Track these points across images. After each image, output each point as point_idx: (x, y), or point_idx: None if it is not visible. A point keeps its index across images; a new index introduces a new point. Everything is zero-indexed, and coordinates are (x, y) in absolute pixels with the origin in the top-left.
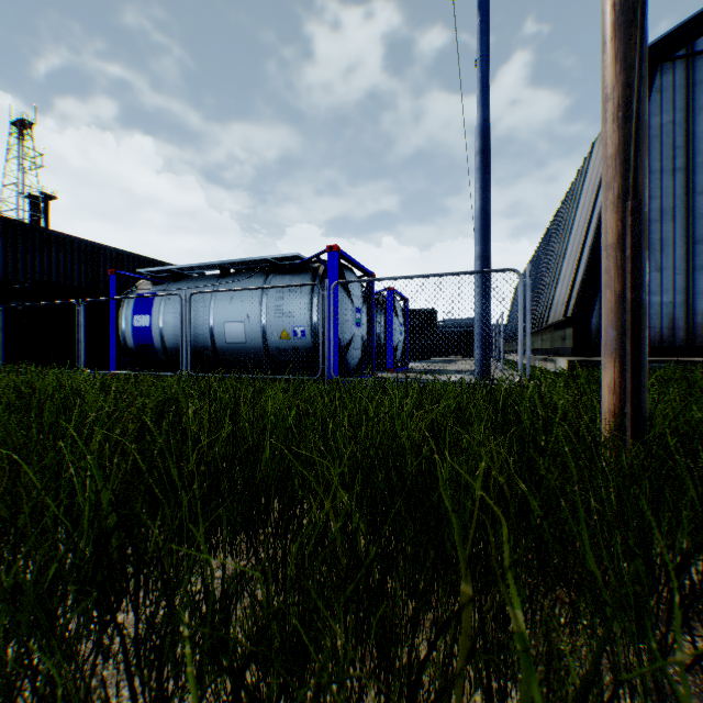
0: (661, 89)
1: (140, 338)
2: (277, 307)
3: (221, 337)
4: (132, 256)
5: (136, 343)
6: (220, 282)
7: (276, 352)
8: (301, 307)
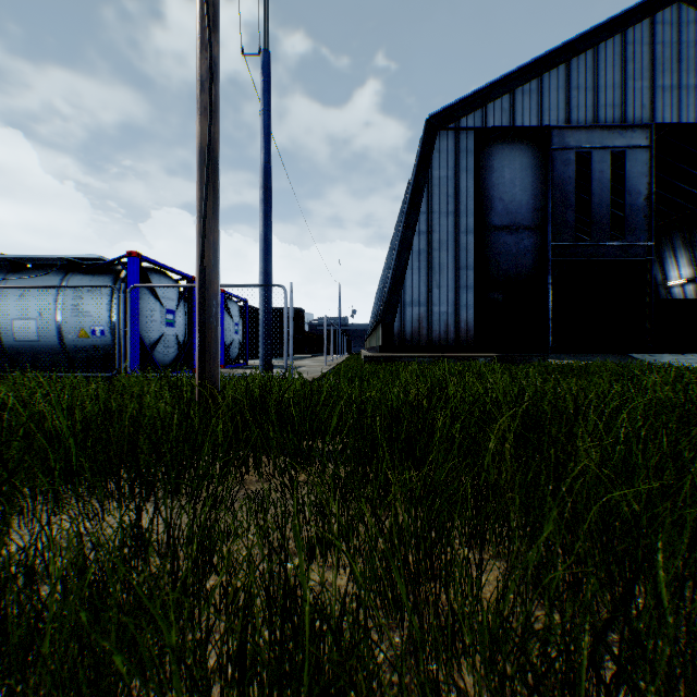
0: (441, 150)
1: None
2: (75, 306)
3: (10, 335)
4: None
5: None
6: (10, 277)
7: (75, 350)
8: (101, 307)
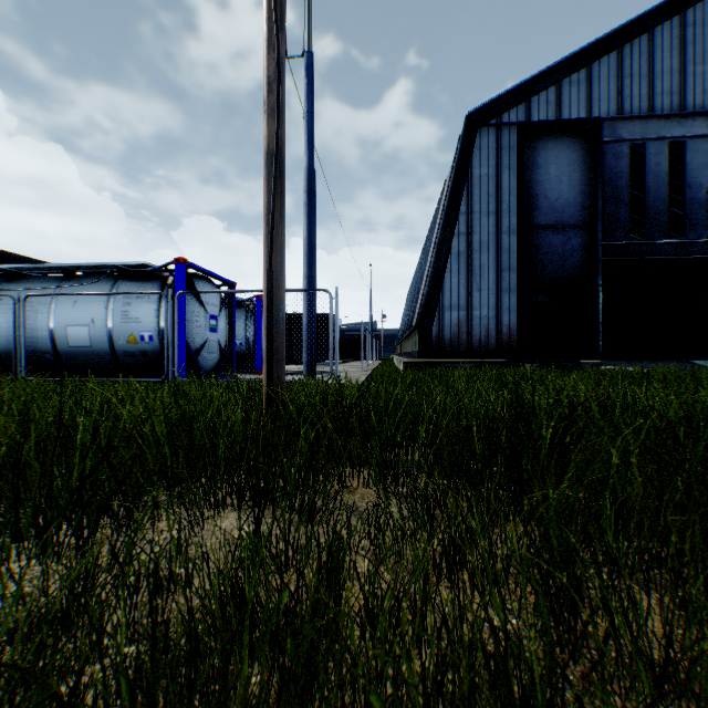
0: (481, 148)
1: None
2: (125, 312)
3: (64, 341)
4: None
5: None
6: (64, 285)
7: (124, 355)
8: (149, 313)
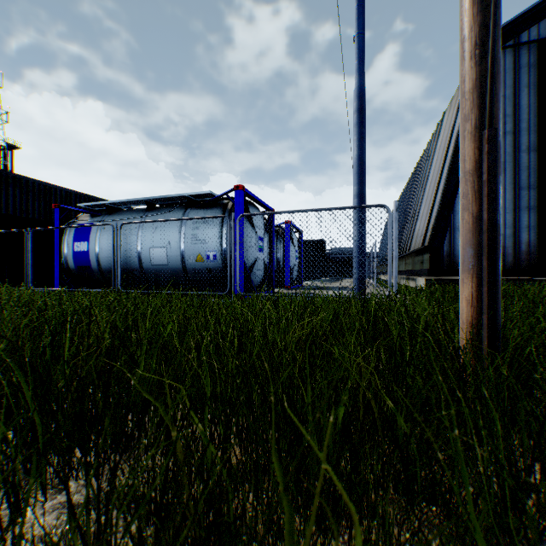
0: None
1: (79, 261)
2: (193, 235)
3: (147, 260)
4: (79, 194)
5: (77, 265)
6: (146, 215)
7: (192, 272)
8: (213, 235)
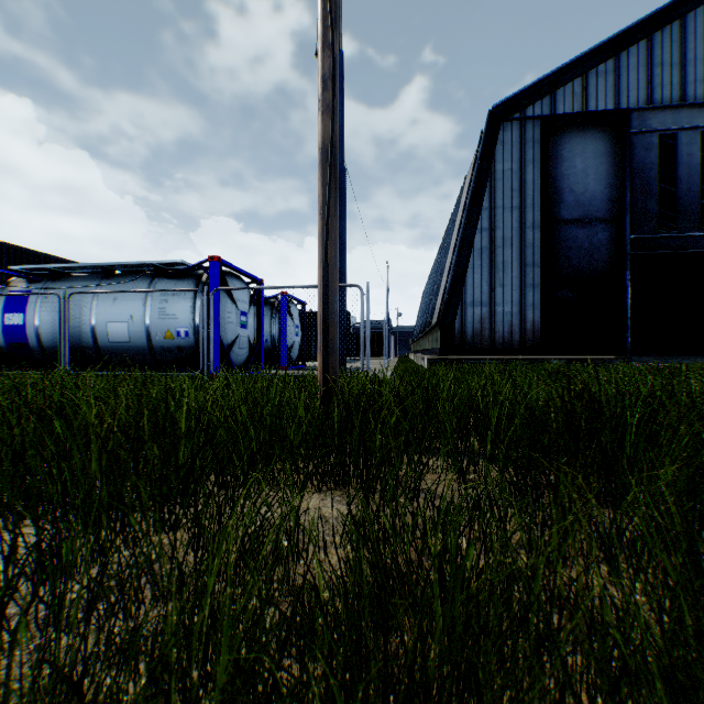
0: (504, 142)
1: (13, 337)
2: (161, 309)
3: (104, 337)
4: (6, 246)
5: (9, 341)
6: (104, 283)
7: (161, 350)
8: (185, 309)
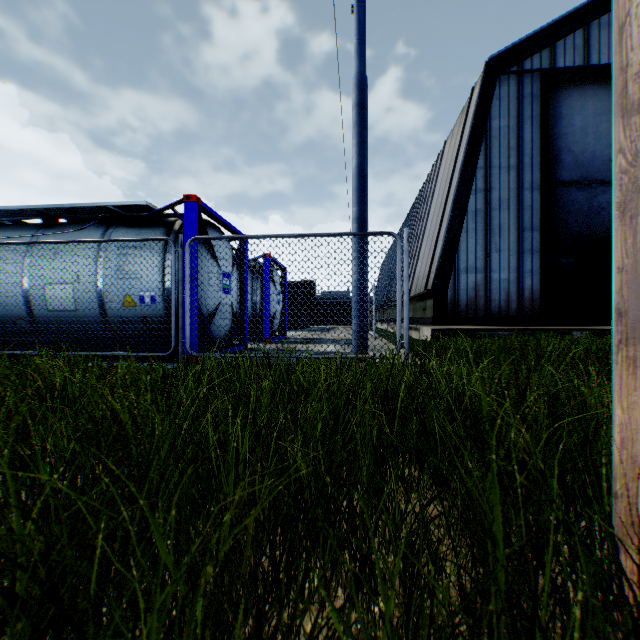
0: (500, 97)
1: None
2: (119, 266)
3: (41, 303)
4: None
5: None
6: (41, 233)
7: (118, 322)
8: (150, 267)
